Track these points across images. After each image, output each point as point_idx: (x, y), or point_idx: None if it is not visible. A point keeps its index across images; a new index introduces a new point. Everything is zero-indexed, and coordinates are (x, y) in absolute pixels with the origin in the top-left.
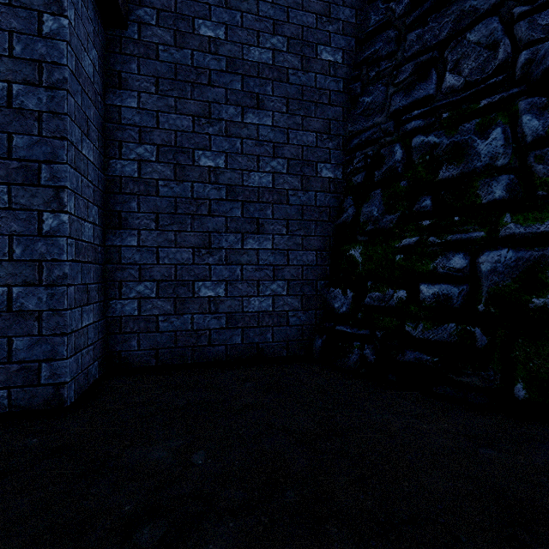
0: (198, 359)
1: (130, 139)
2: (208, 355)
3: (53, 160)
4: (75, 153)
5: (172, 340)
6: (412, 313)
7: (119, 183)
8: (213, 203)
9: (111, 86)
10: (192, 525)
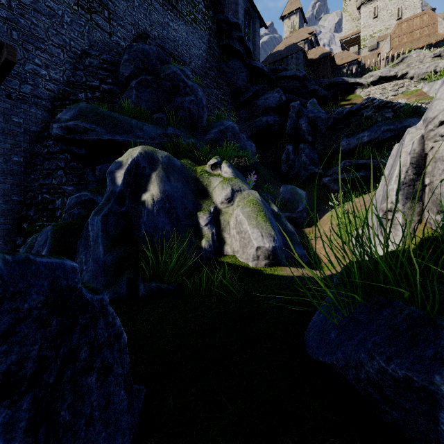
0: None
1: None
2: None
3: None
4: None
5: None
6: None
7: None
8: None
9: None
10: None
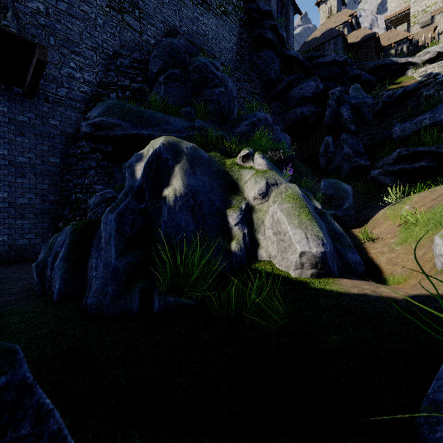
0: None
1: None
2: None
3: None
4: None
5: None
6: None
7: None
8: (2, 209)
9: None
10: (0, 271)
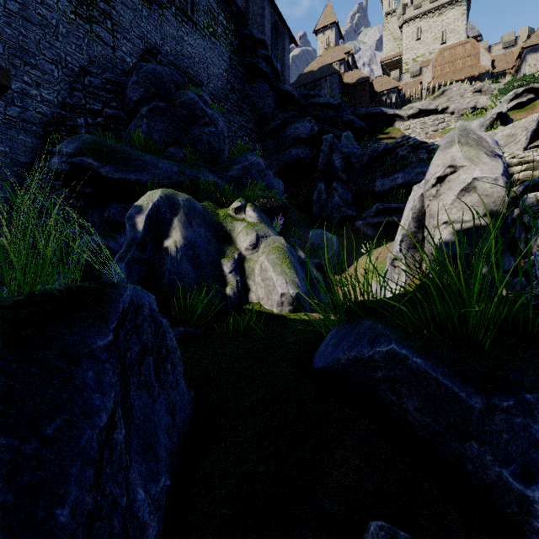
0: None
1: None
2: None
3: None
4: None
5: None
6: None
7: None
8: None
9: None
10: None
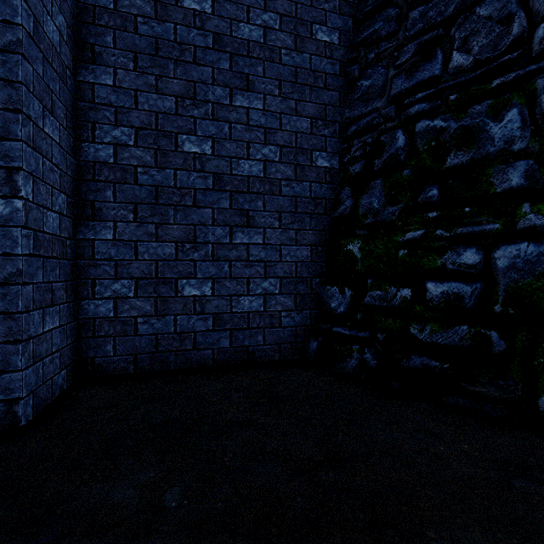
0: (182, 365)
1: (105, 120)
2: (192, 360)
3: (5, 136)
4: (33, 130)
5: (153, 345)
6: (417, 314)
7: (92, 169)
8: (198, 193)
9: (82, 60)
10: None
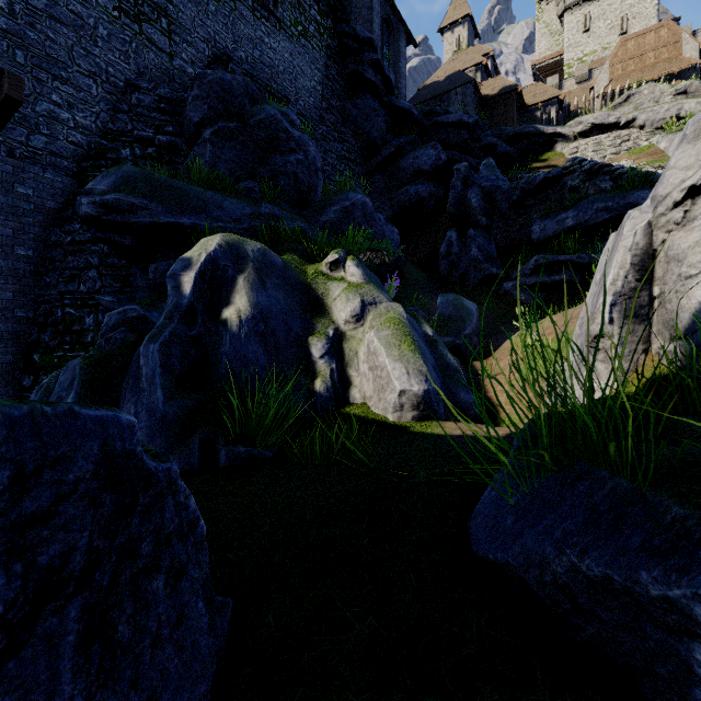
0: None
1: None
2: None
3: None
4: None
5: None
6: None
7: None
8: None
9: None
10: None
